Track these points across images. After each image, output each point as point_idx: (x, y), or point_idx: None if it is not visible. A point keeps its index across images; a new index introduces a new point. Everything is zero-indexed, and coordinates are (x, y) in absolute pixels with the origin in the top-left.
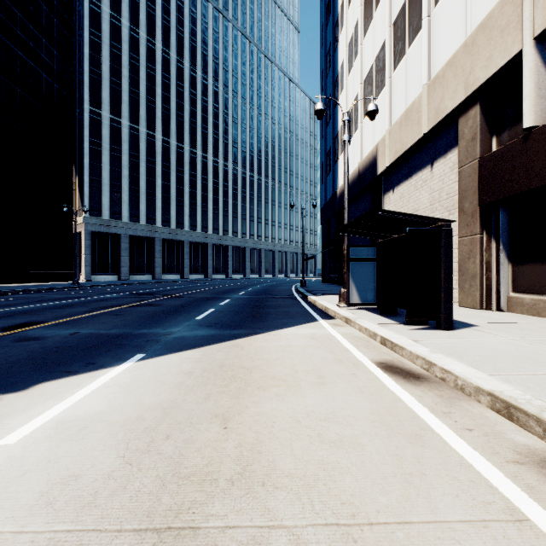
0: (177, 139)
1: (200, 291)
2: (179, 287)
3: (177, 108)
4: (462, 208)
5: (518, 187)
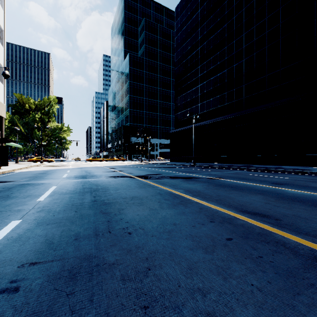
0: None
1: (159, 190)
2: None
3: None
4: None
5: None
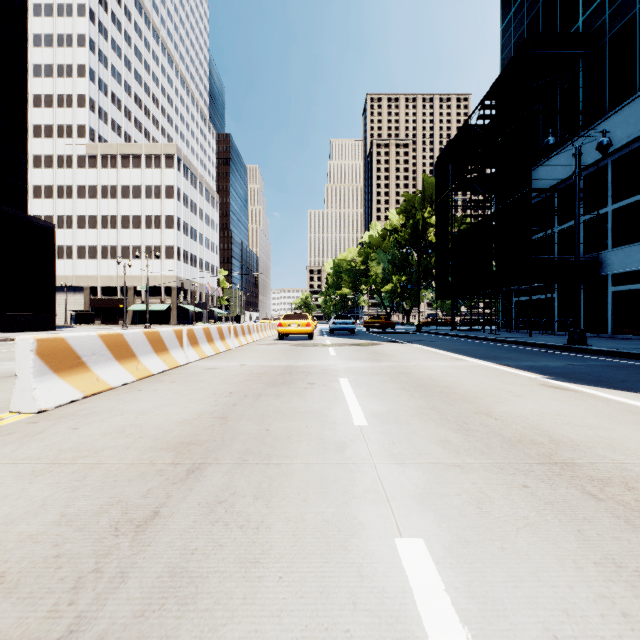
0: None
1: None
2: None
3: None
4: (86, 306)
5: (98, 306)
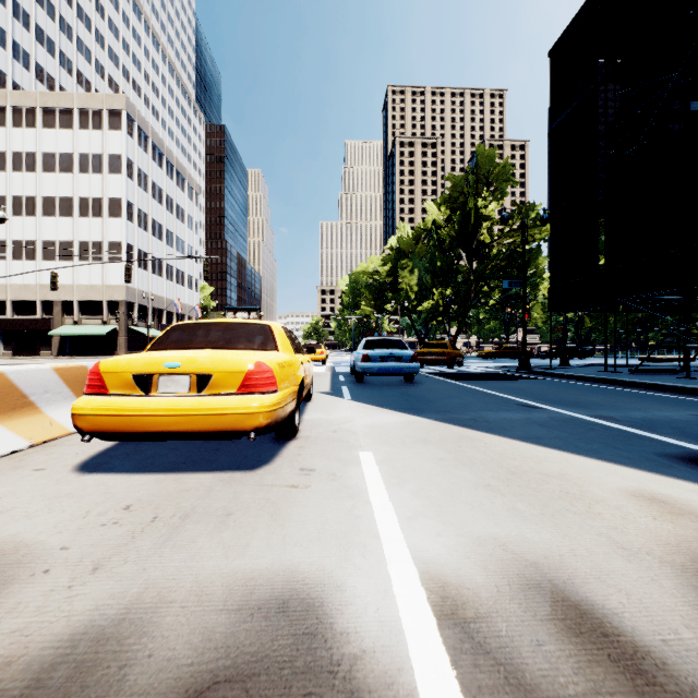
0: None
1: None
2: None
3: None
4: None
5: (7, 328)
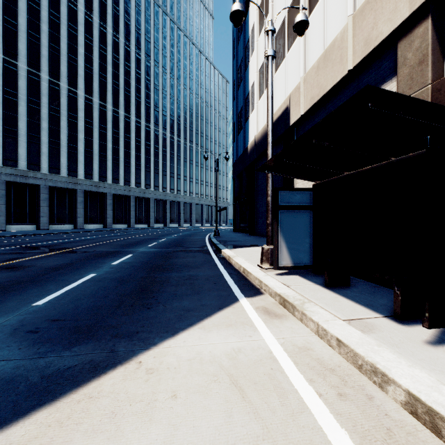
0: (100, 98)
1: (107, 242)
2: (91, 237)
3: (99, 69)
4: None
5: None
